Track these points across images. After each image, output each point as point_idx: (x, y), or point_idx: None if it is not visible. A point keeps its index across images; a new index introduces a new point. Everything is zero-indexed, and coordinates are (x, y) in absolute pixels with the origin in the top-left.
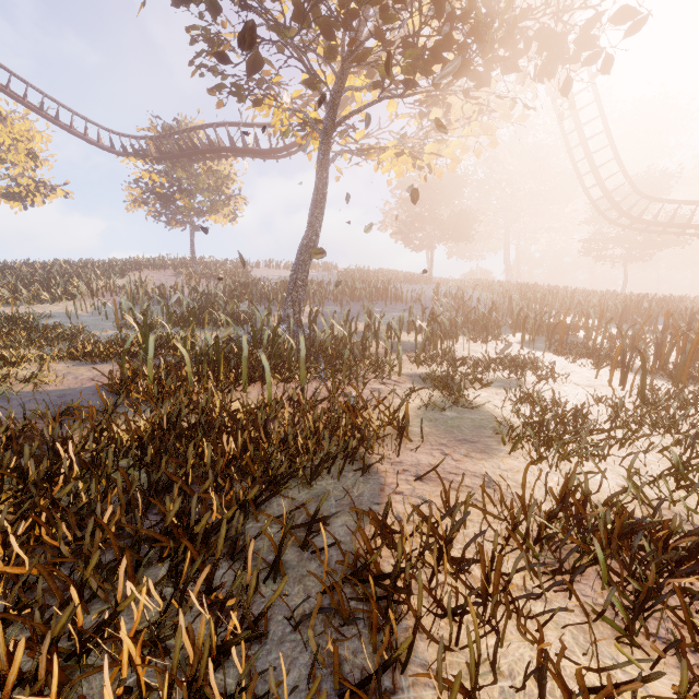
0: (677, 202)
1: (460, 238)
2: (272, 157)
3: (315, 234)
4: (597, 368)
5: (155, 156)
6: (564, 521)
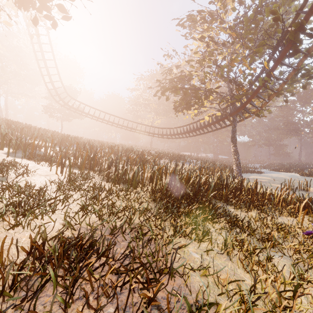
0: (80, 102)
1: None
2: None
3: None
4: (51, 166)
5: None
6: (32, 260)
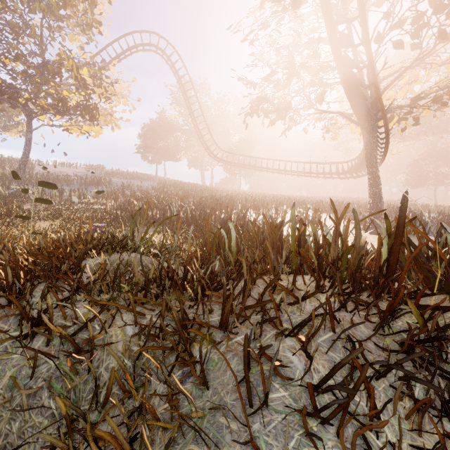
0: (234, 154)
1: (171, 159)
2: None
3: (26, 156)
4: None
5: None
6: None
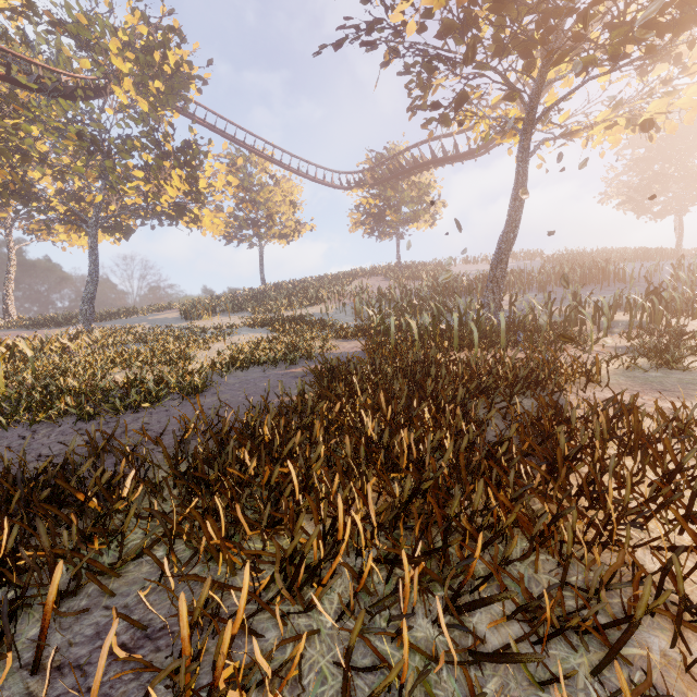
0: None
1: None
2: (470, 158)
3: (514, 225)
4: None
5: (370, 184)
6: None
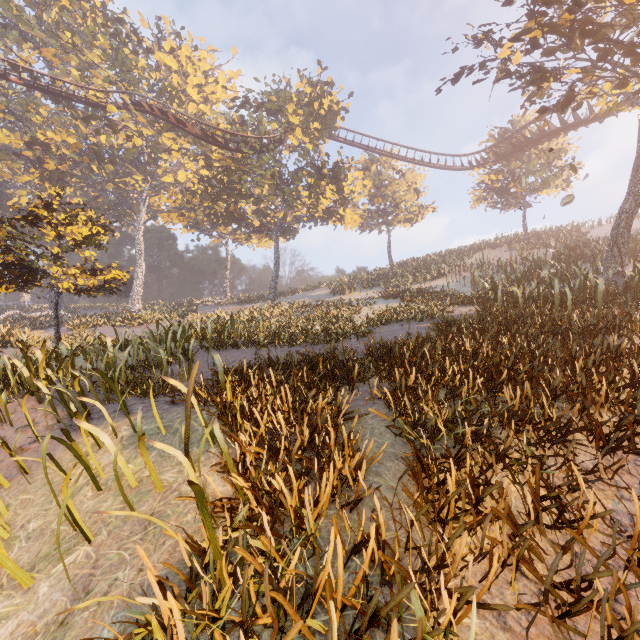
0: None
1: None
2: (610, 115)
3: (636, 194)
4: None
5: (493, 160)
6: None
